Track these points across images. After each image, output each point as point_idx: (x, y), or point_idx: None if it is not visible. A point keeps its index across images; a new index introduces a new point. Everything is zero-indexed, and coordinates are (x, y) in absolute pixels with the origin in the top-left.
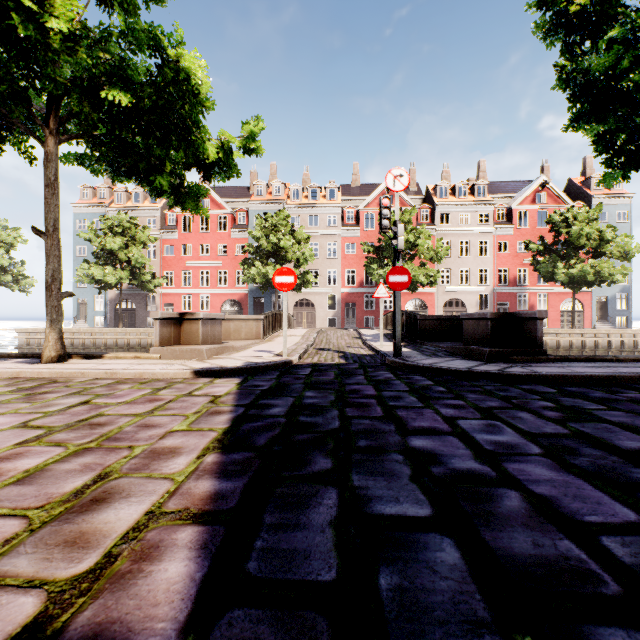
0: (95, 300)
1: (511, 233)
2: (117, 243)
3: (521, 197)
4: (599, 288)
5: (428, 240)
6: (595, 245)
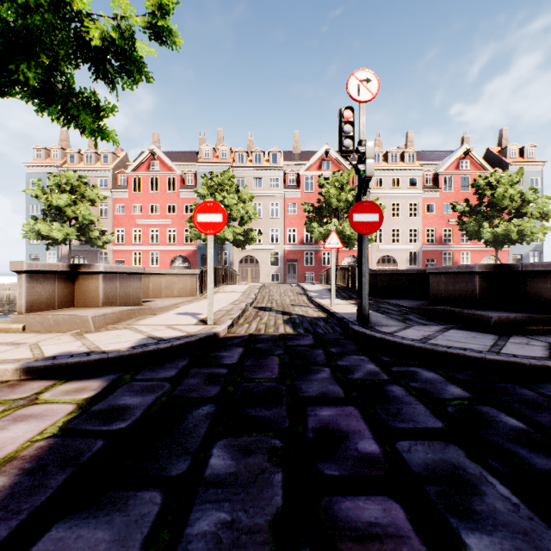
0: (48, 256)
1: (437, 196)
2: (64, 199)
3: (446, 163)
4: (515, 246)
5: None
6: (517, 206)
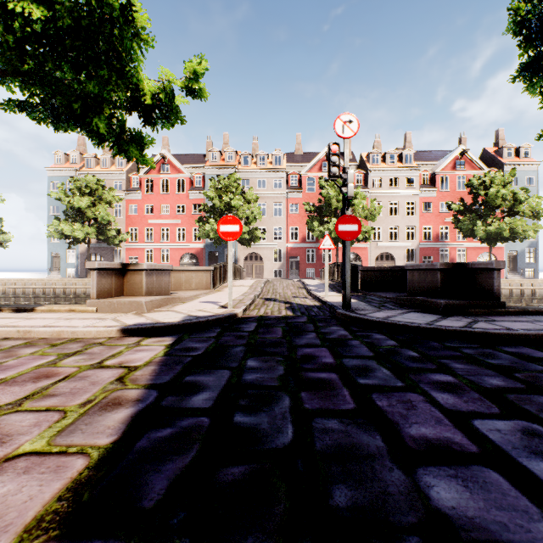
0: (67, 254)
1: (434, 195)
2: (84, 202)
3: (443, 164)
4: (510, 243)
5: (363, 200)
6: (510, 205)
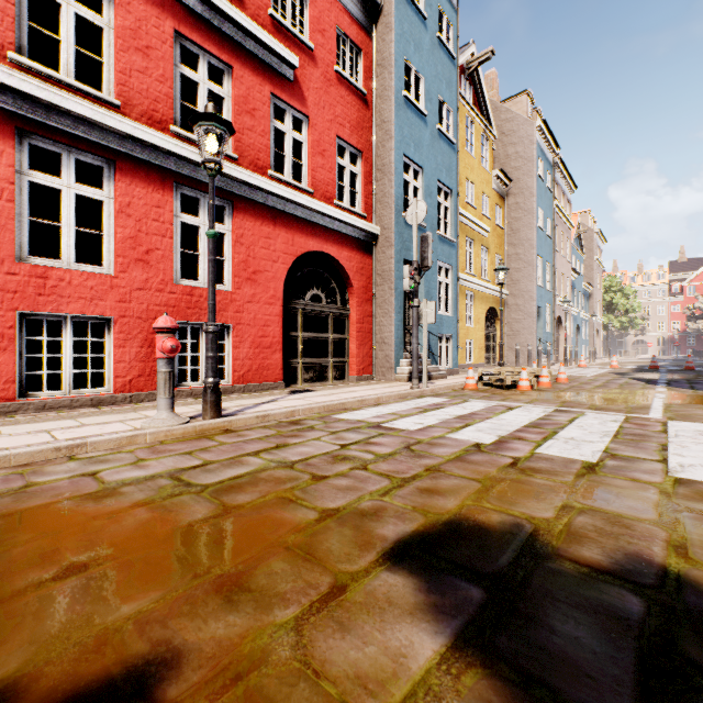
0: None
1: None
2: None
3: None
4: None
5: None
6: None
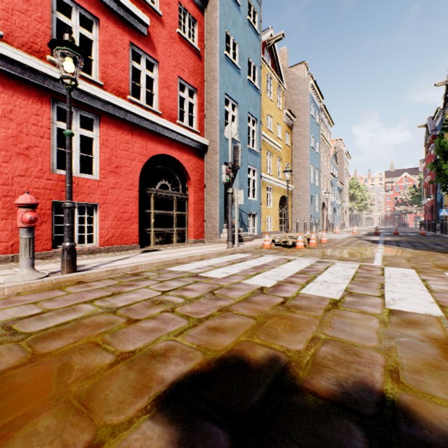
0: None
1: None
2: None
3: None
4: None
5: None
6: None
